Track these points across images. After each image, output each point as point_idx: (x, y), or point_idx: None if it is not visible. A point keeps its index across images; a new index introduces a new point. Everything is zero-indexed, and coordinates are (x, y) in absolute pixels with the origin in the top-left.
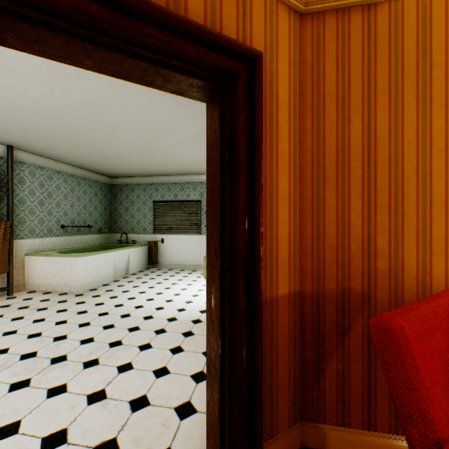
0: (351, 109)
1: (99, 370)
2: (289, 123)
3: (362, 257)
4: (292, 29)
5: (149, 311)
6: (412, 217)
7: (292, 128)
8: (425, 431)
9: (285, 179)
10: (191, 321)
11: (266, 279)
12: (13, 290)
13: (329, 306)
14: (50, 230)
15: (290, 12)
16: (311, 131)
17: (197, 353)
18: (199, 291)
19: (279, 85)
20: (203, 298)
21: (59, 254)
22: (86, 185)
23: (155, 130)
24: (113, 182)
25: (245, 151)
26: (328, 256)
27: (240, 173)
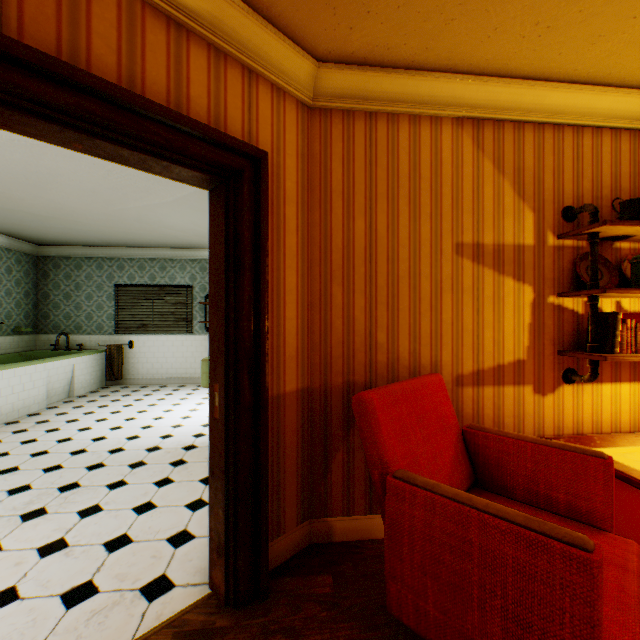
0: (356, 209)
1: (49, 520)
2: (297, 217)
3: (365, 351)
4: (301, 122)
5: (117, 442)
6: (406, 313)
7: (300, 222)
8: (382, 470)
9: (293, 273)
10: (182, 448)
11: (273, 375)
12: None
13: (336, 400)
14: None
15: (299, 104)
16: (319, 226)
17: (193, 482)
18: (192, 412)
19: (287, 178)
20: (197, 420)
21: None
22: None
23: (126, 186)
24: (41, 251)
25: (251, 248)
26: (335, 351)
27: (246, 269)
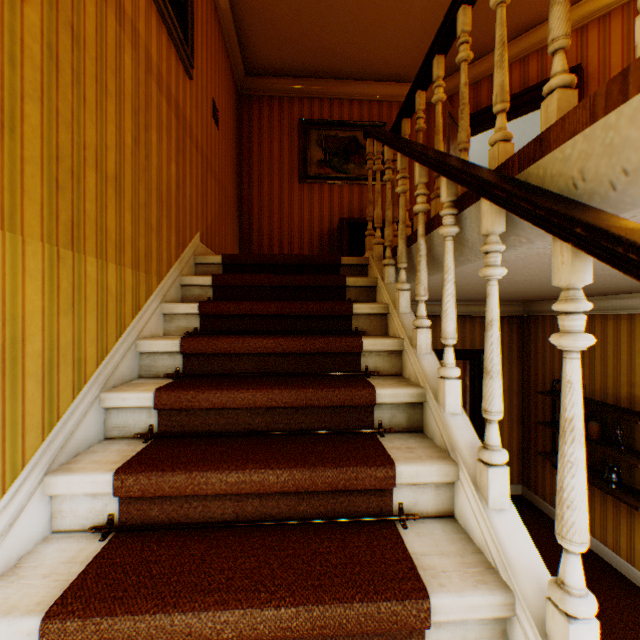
0: None
1: None
2: None
3: None
4: (625, 16)
5: None
6: None
7: None
8: None
9: None
10: None
11: None
12: None
13: None
14: None
15: (623, 7)
16: None
17: None
18: None
19: (611, 59)
20: None
21: None
22: None
23: None
24: None
25: None
26: None
27: None
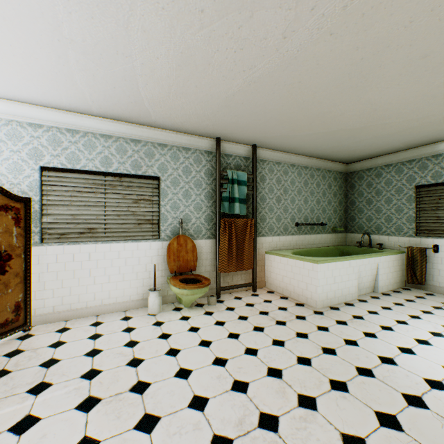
0: None
1: None
2: None
3: None
4: None
5: None
6: None
7: None
8: None
9: None
10: None
11: None
12: (256, 286)
13: None
14: (285, 228)
15: None
16: None
17: None
18: None
19: None
20: None
21: (294, 256)
22: (318, 177)
23: None
24: (348, 169)
25: None
26: None
27: None
